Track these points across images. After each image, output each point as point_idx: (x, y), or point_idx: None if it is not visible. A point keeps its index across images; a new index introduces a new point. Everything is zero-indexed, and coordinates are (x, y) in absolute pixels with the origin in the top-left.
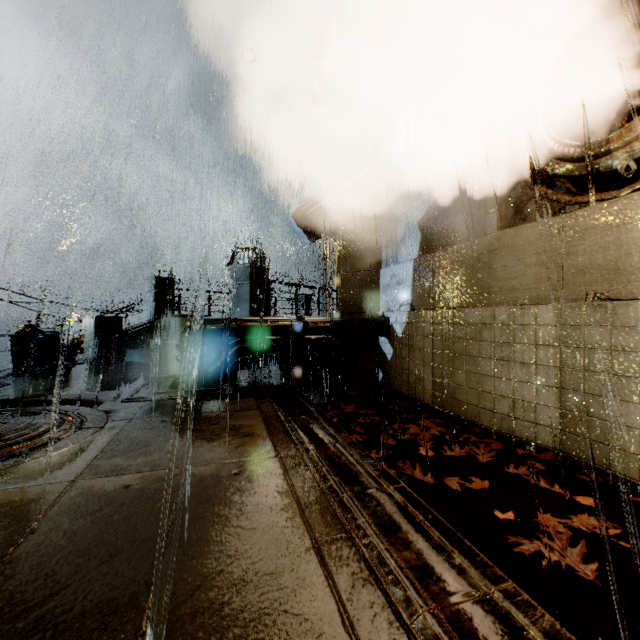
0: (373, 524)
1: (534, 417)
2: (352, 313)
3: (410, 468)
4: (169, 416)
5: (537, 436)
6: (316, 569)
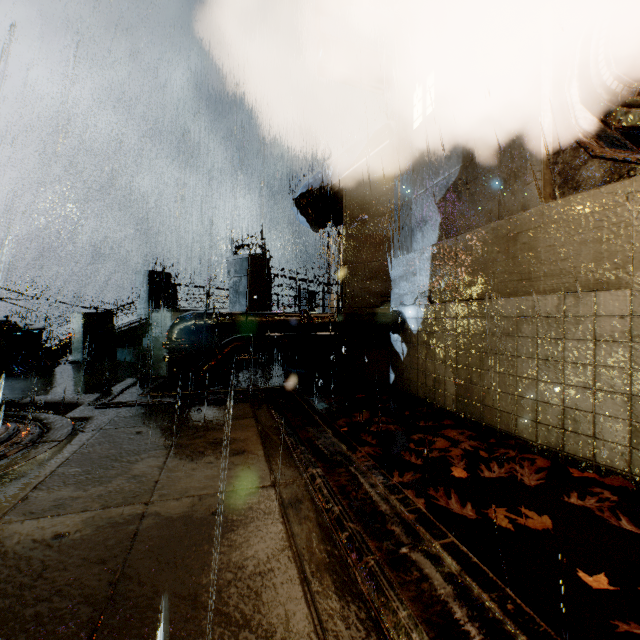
0: (421, 622)
1: (593, 430)
2: (360, 308)
3: (444, 497)
4: (146, 426)
5: (597, 454)
6: None
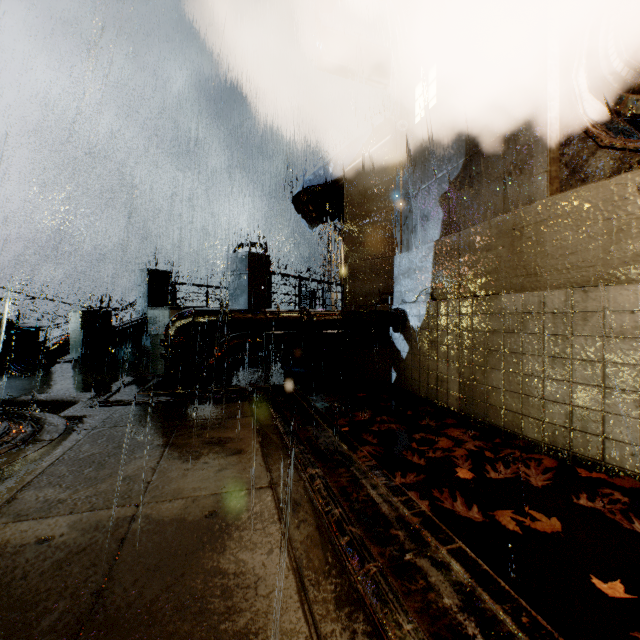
0: (428, 636)
1: (602, 429)
2: (361, 306)
3: (448, 499)
4: (142, 425)
5: (606, 454)
6: None
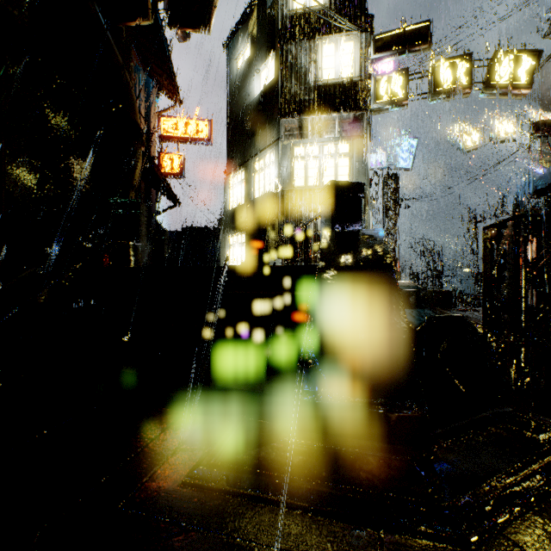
0: None
1: None
2: None
3: None
4: None
5: None
6: None
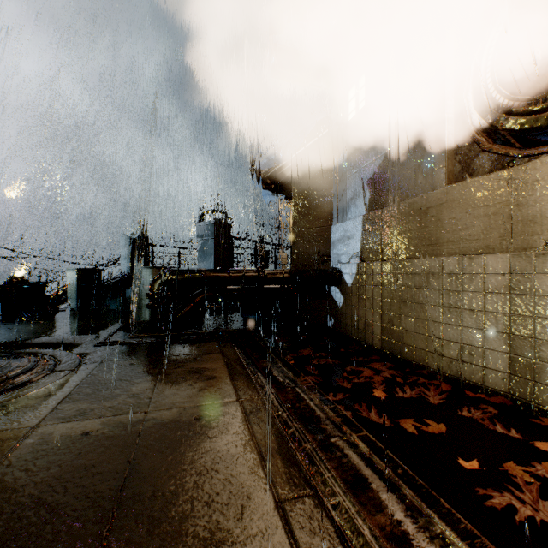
0: (340, 480)
1: (482, 361)
2: (306, 265)
3: (366, 411)
4: (137, 359)
5: (485, 379)
6: (280, 536)
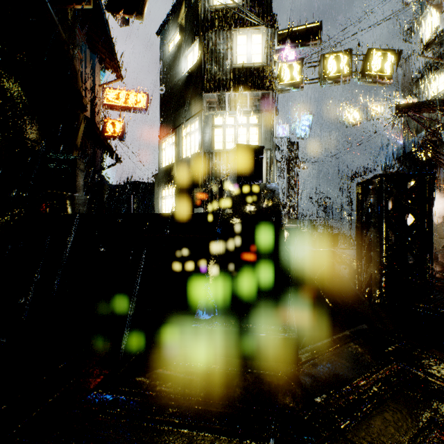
0: None
1: None
2: None
3: None
4: None
5: None
6: None
